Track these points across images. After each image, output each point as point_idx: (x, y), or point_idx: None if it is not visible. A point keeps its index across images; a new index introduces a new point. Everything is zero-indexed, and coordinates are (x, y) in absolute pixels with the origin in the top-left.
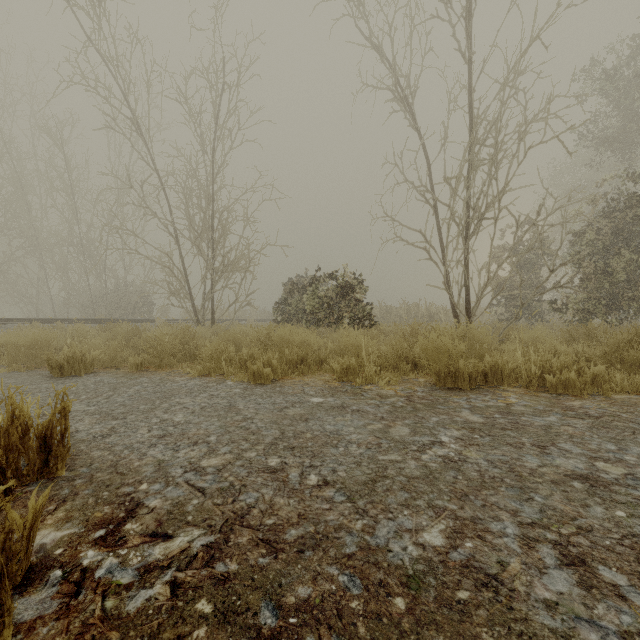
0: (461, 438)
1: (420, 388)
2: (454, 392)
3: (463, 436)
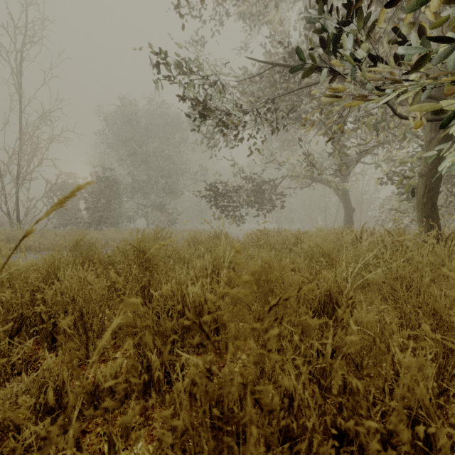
0: None
1: None
2: None
3: None
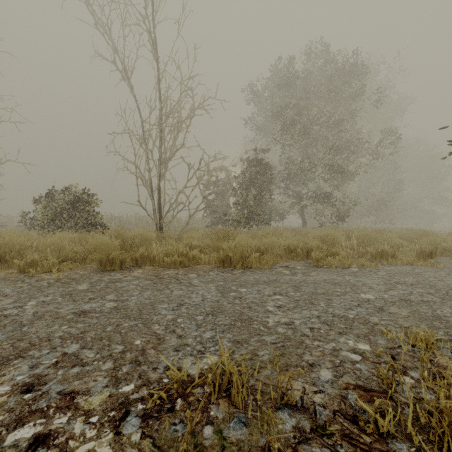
0: (45, 301)
1: (84, 272)
2: (104, 272)
3: (49, 299)
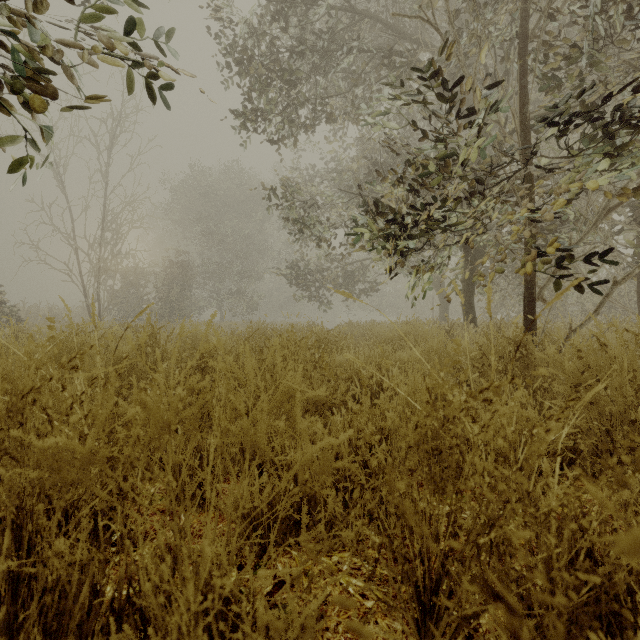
0: None
1: None
2: None
3: None
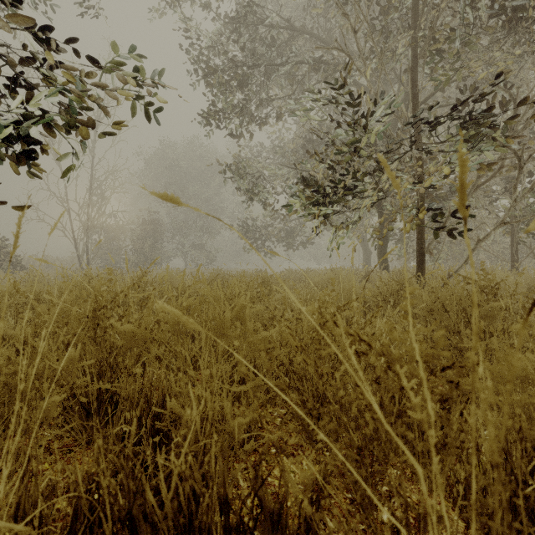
0: None
1: None
2: None
3: None
